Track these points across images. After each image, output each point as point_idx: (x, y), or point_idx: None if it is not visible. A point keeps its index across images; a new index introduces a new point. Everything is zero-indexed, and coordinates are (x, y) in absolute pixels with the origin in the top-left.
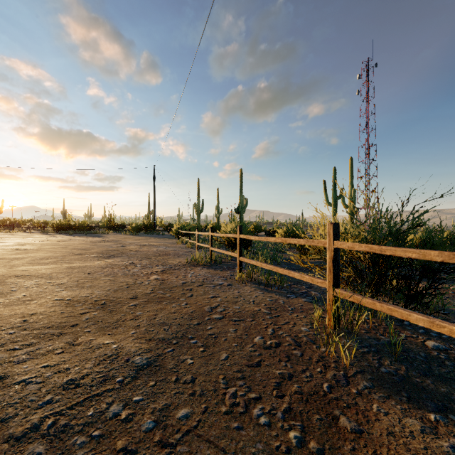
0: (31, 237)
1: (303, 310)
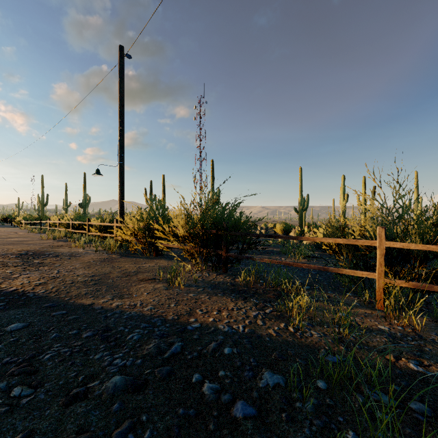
0: None
1: None
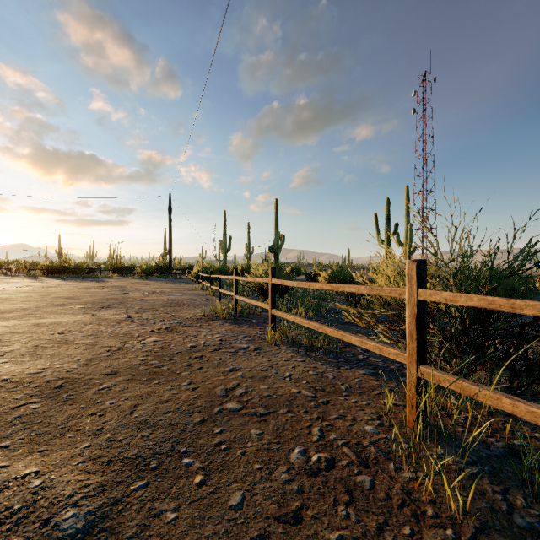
0: (10, 282)
1: (363, 390)
